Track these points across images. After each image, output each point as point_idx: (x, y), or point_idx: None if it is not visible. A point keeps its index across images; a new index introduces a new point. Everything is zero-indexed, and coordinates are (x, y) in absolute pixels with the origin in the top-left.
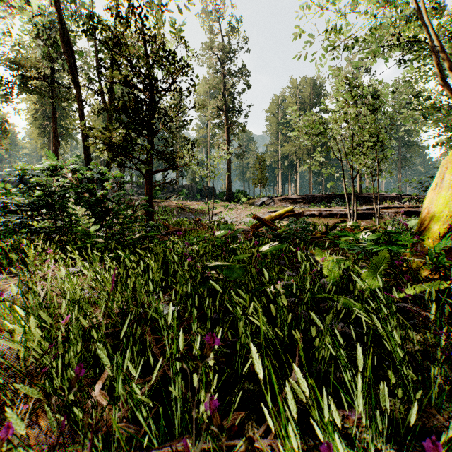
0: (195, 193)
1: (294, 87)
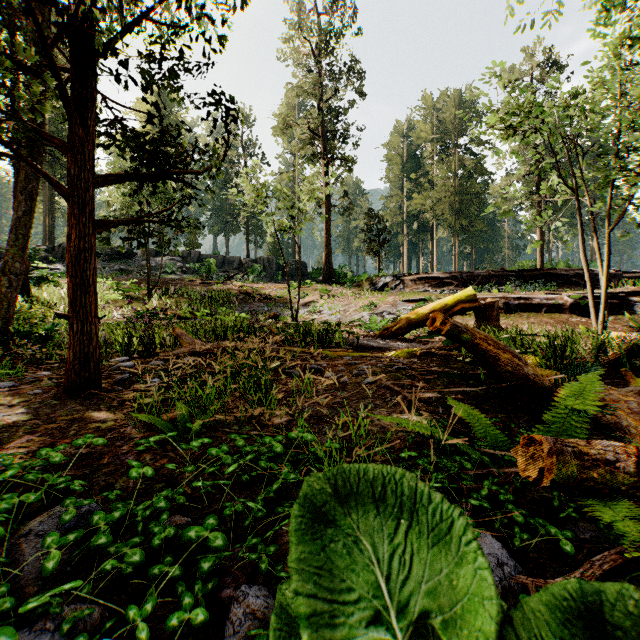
0: (274, 270)
1: (428, 108)
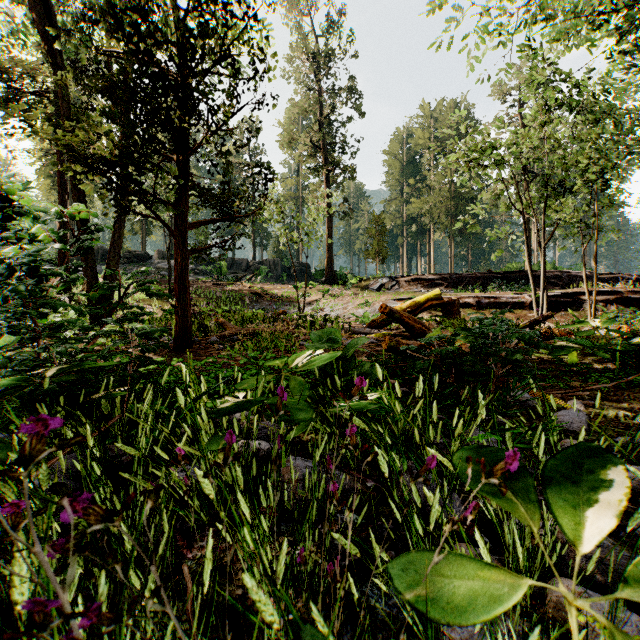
0: (279, 272)
1: (426, 116)
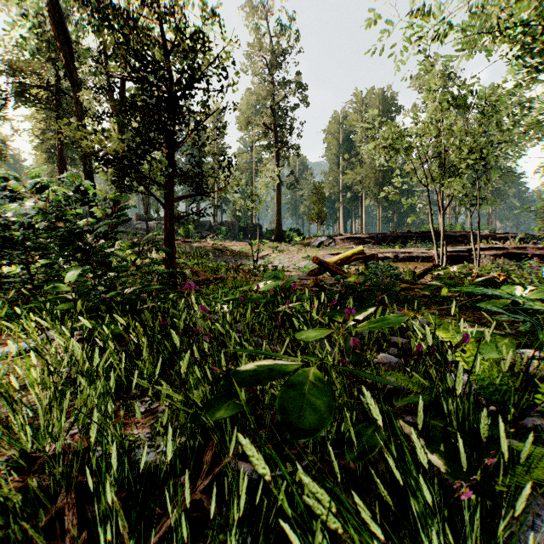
0: (237, 231)
1: (358, 102)
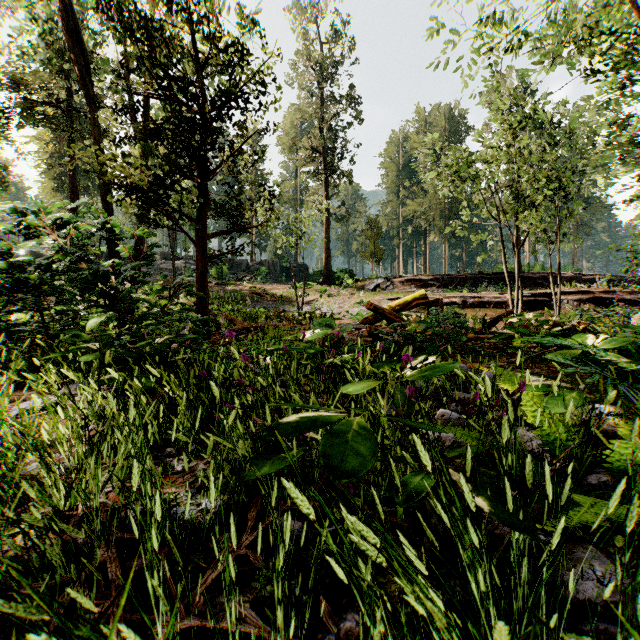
0: (278, 272)
1: (421, 120)
